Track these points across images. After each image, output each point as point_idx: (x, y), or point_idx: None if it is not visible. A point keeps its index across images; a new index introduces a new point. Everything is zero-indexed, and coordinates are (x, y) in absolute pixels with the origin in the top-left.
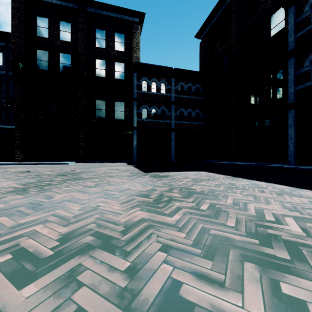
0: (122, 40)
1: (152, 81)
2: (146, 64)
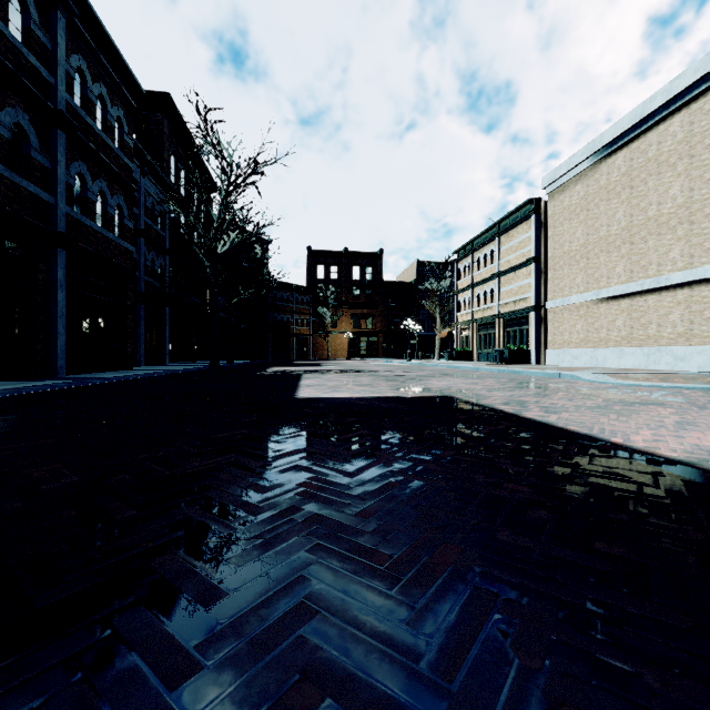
0: None
1: None
2: None
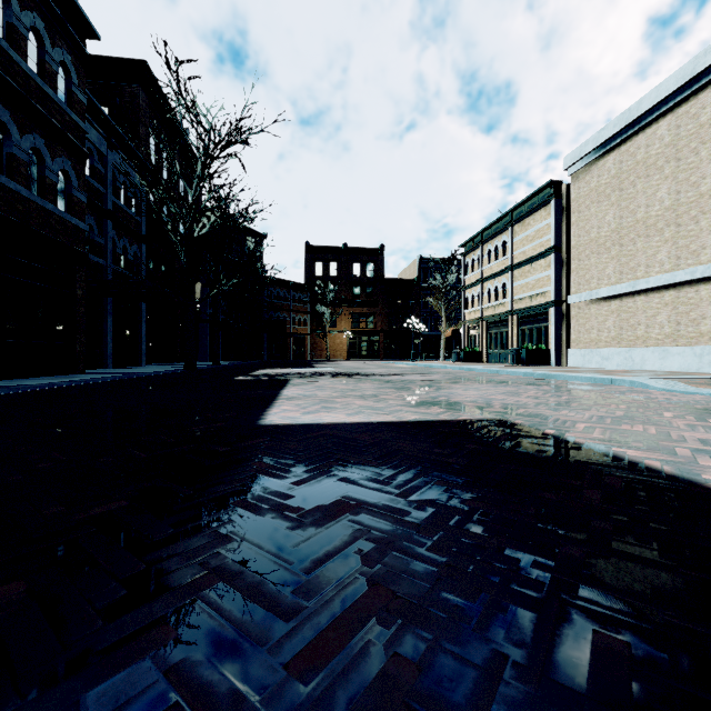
0: None
1: None
2: None
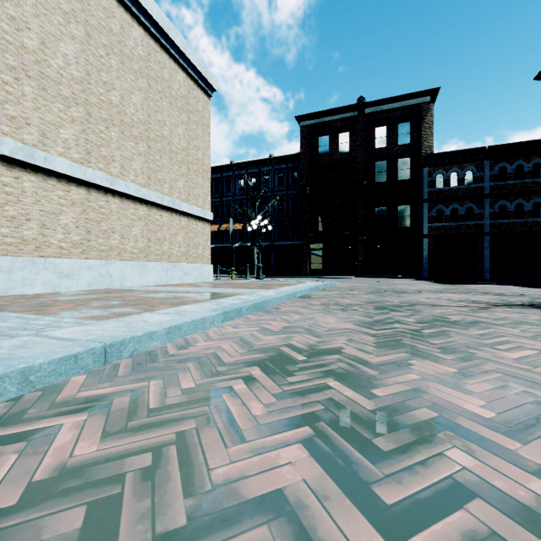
0: (407, 130)
1: (451, 172)
2: (442, 153)
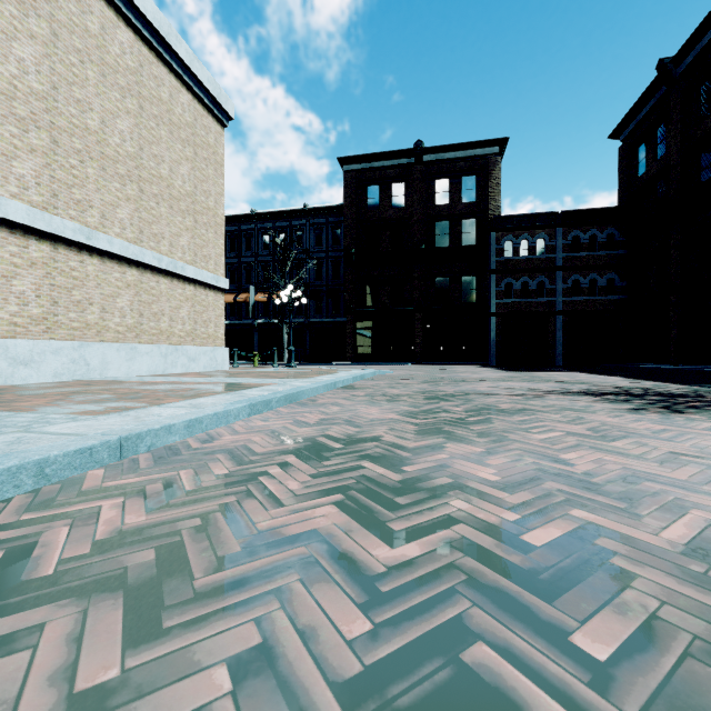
0: (472, 185)
1: (521, 239)
2: (512, 215)
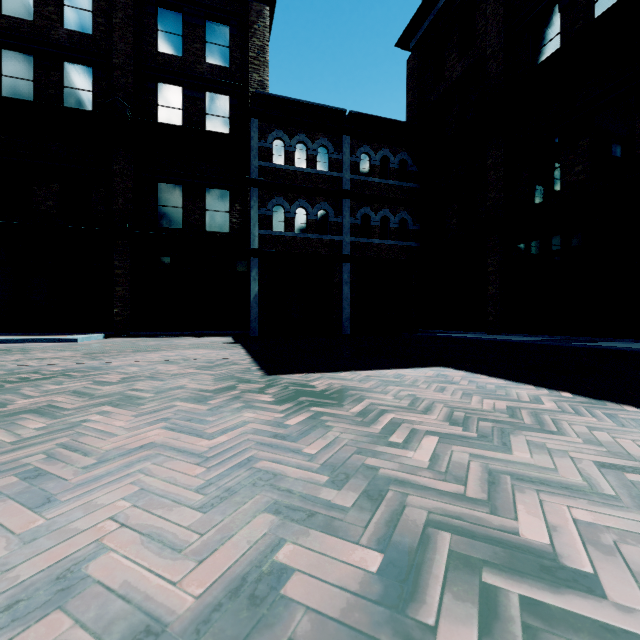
0: (223, 39)
1: (296, 140)
2: (283, 97)
